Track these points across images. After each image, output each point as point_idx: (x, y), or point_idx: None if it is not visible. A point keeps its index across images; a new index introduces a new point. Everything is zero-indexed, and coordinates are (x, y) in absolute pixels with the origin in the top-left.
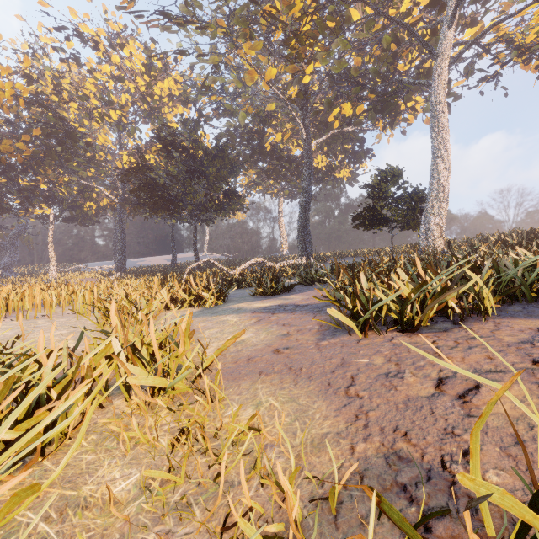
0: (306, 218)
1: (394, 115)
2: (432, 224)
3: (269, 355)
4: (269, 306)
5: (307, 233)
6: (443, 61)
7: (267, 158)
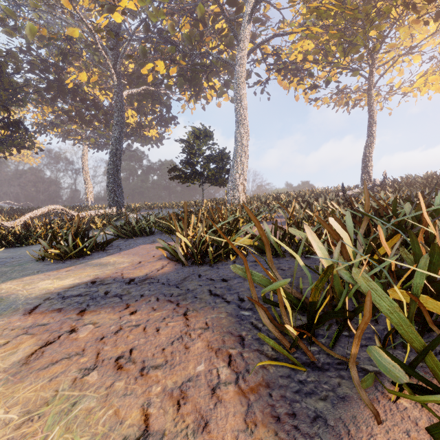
0: (117, 167)
1: (198, 90)
2: (238, 181)
3: None
4: (71, 285)
5: (119, 182)
6: (244, 48)
7: (68, 98)
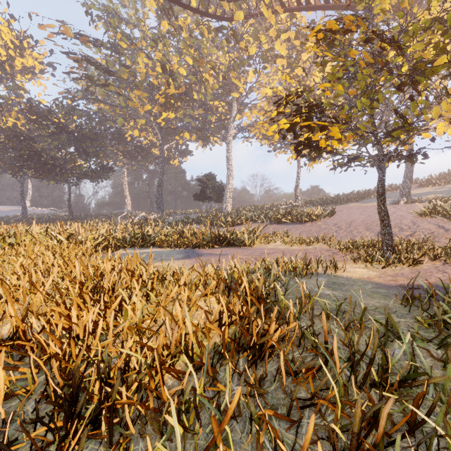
0: (161, 190)
1: (207, 141)
2: (227, 201)
3: None
4: None
5: (162, 199)
6: (231, 135)
7: (123, 142)
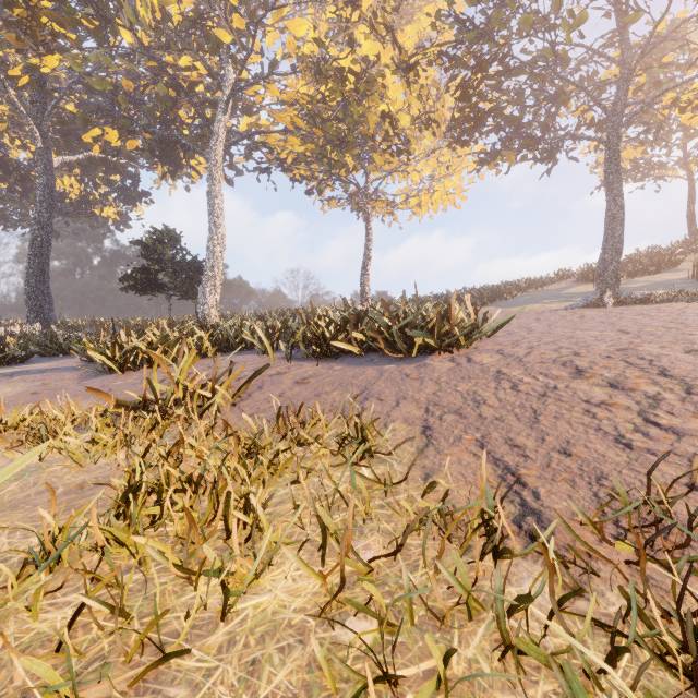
0: (42, 266)
1: (176, 167)
2: (208, 296)
3: (27, 397)
4: None
5: (46, 289)
6: (219, 142)
7: None
